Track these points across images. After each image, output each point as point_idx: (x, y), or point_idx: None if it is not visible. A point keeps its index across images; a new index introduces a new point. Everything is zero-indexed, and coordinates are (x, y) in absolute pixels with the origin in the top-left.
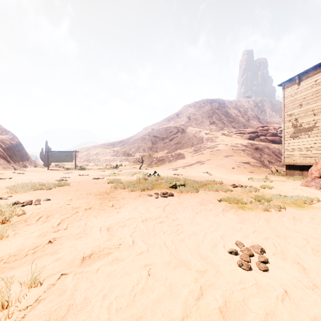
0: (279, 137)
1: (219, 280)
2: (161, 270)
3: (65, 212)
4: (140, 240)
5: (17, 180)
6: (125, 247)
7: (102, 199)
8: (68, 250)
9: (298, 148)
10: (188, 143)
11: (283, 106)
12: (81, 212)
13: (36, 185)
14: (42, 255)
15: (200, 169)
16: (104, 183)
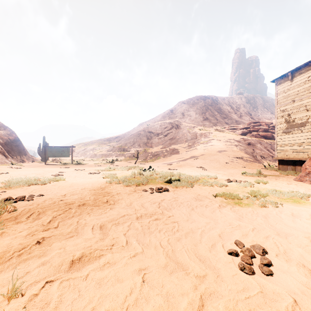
0: (270, 132)
1: (221, 286)
2: (156, 276)
3: (58, 208)
4: (134, 240)
5: (13, 175)
6: (118, 248)
7: (96, 194)
8: (57, 252)
9: (291, 143)
10: (182, 139)
11: (275, 102)
12: (74, 208)
13: (31, 180)
14: (28, 257)
15: (194, 164)
16: (99, 178)
